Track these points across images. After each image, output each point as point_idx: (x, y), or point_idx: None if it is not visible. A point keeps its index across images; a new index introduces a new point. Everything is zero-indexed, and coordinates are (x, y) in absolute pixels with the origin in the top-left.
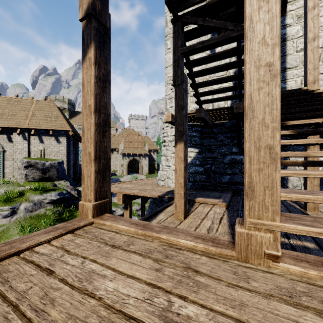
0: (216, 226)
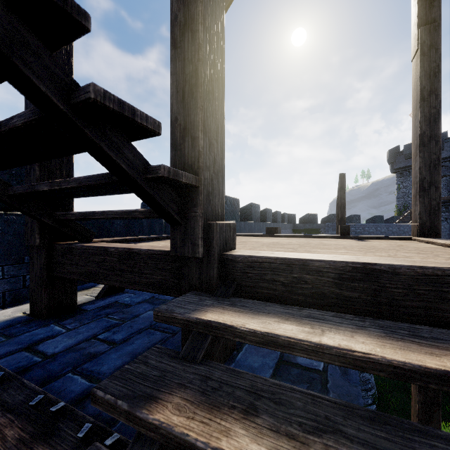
0: None
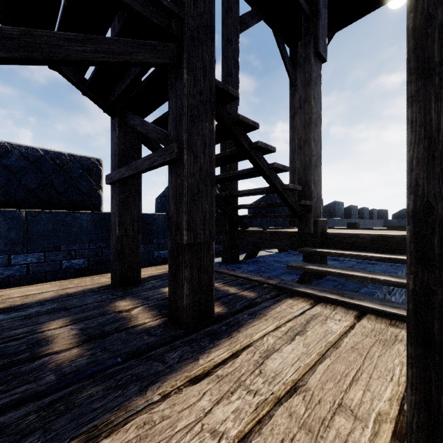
0: (272, 339)
